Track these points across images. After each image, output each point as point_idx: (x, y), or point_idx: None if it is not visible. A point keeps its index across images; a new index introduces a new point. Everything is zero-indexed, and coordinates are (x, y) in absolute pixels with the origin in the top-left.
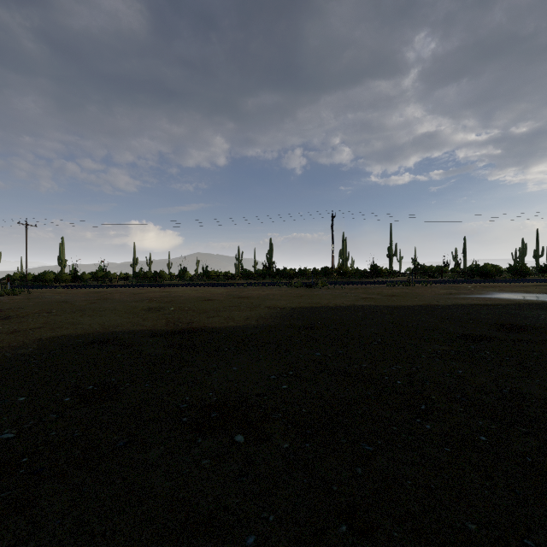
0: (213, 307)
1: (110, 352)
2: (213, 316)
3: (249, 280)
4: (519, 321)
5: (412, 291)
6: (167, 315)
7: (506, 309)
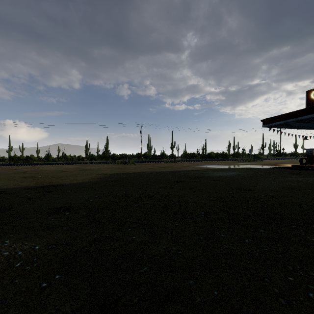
0: (66, 175)
1: (3, 196)
2: (65, 179)
3: (92, 161)
4: (200, 175)
5: (173, 165)
6: (36, 180)
7: (201, 171)
